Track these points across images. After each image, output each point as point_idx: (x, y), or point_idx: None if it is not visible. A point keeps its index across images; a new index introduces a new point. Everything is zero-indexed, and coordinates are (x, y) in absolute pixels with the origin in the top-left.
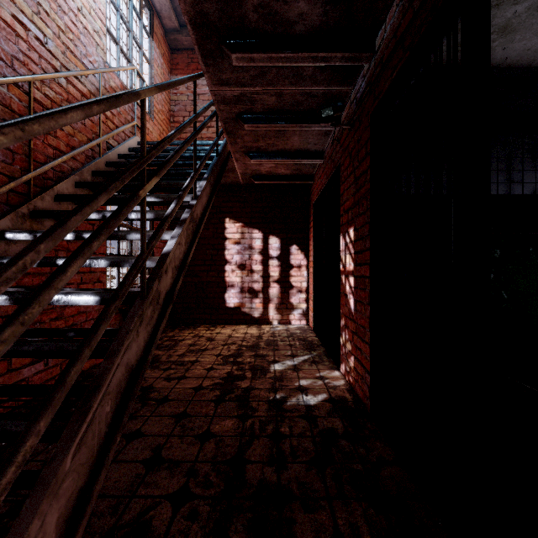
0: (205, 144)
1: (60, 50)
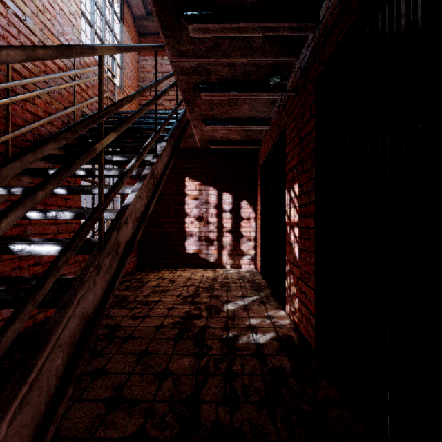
0: (167, 112)
1: (38, 28)
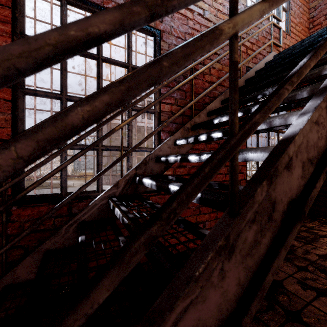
0: None
1: (213, 15)
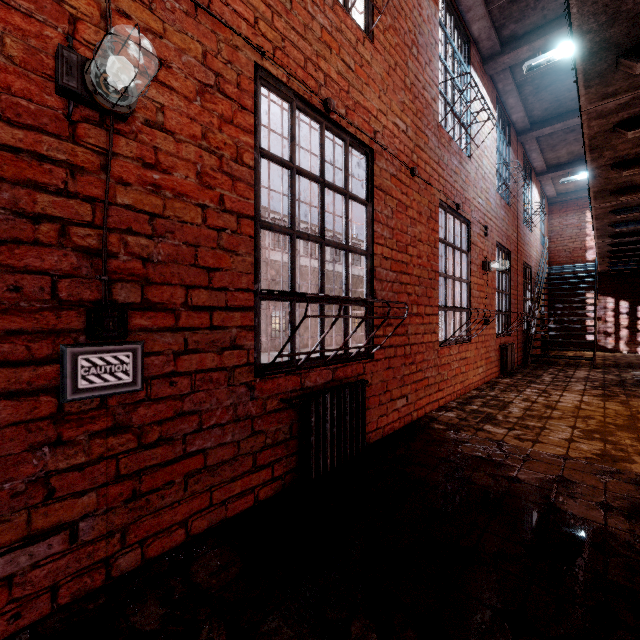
0: (583, 265)
1: (536, 253)
